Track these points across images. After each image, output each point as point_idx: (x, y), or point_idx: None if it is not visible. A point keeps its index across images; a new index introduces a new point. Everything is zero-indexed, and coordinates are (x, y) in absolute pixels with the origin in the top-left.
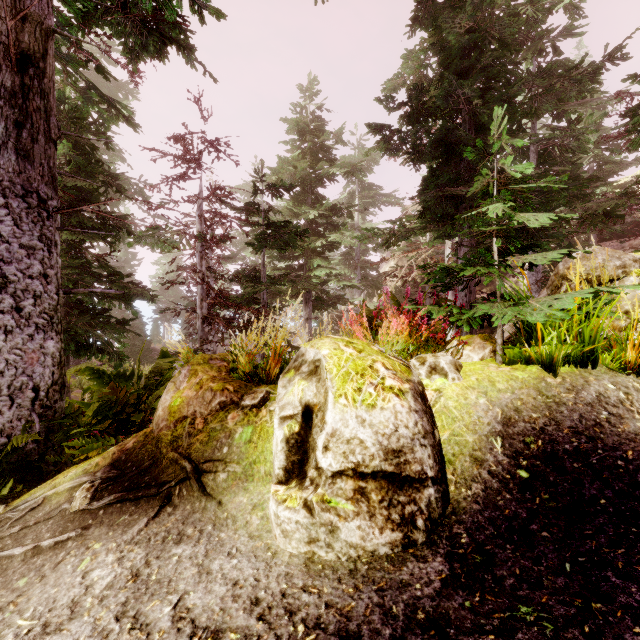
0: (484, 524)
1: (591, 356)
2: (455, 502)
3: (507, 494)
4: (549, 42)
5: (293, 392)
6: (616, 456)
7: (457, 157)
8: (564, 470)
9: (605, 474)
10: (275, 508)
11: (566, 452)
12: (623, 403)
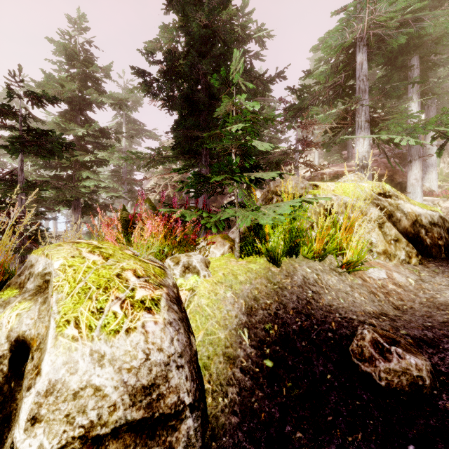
0: (245, 444)
1: (295, 249)
2: (213, 419)
3: (259, 392)
4: (249, 58)
5: (2, 322)
6: (326, 329)
7: (198, 112)
8: (297, 351)
9: (324, 348)
10: None
11: (295, 332)
12: (317, 282)
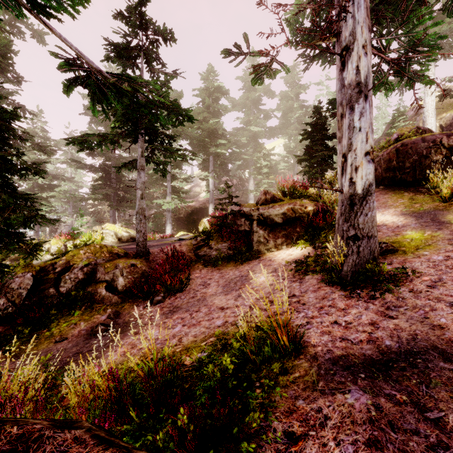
0: None
1: (90, 240)
2: None
3: None
4: None
5: (46, 246)
6: None
7: (109, 174)
8: None
9: None
10: (45, 256)
11: None
12: None
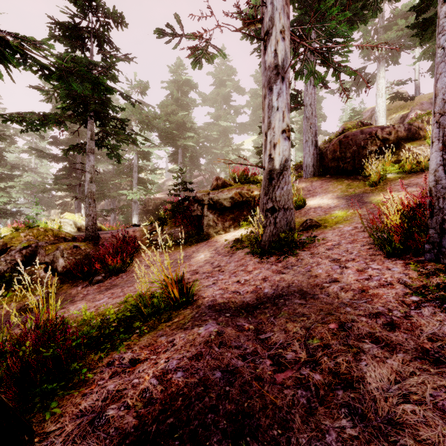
0: None
1: None
2: None
3: None
4: None
5: None
6: None
7: (73, 164)
8: None
9: None
10: None
11: None
12: None
